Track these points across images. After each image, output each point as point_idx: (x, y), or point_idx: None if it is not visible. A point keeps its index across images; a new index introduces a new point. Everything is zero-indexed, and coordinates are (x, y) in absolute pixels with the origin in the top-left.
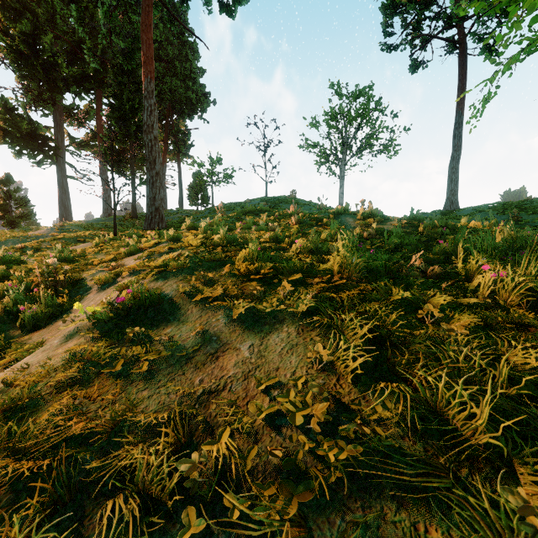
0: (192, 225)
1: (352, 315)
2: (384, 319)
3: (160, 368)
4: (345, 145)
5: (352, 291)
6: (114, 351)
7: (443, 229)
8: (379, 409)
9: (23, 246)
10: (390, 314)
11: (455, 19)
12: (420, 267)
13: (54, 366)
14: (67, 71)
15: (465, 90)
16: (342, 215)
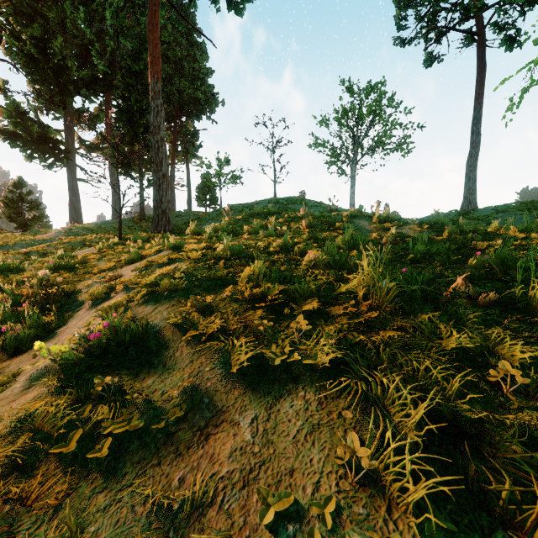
0: (196, 230)
1: (398, 382)
2: (443, 385)
3: (129, 449)
4: (357, 144)
5: (387, 330)
6: (77, 413)
7: (473, 235)
8: None
9: (28, 251)
10: (451, 378)
11: (473, 9)
12: (468, 292)
13: None
14: (77, 74)
15: (484, 84)
16: (356, 218)
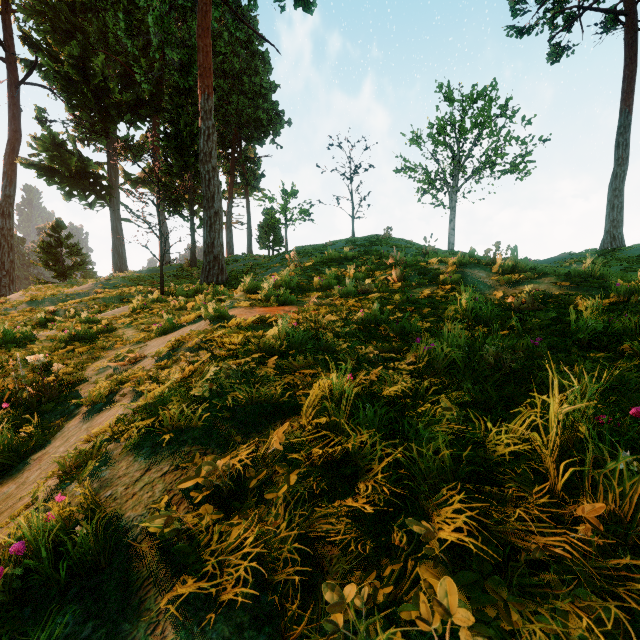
0: (250, 286)
1: None
2: None
3: None
4: (458, 166)
5: None
6: None
7: None
8: None
9: (55, 309)
10: None
11: None
12: None
13: None
14: (120, 96)
15: (634, 79)
16: (467, 267)
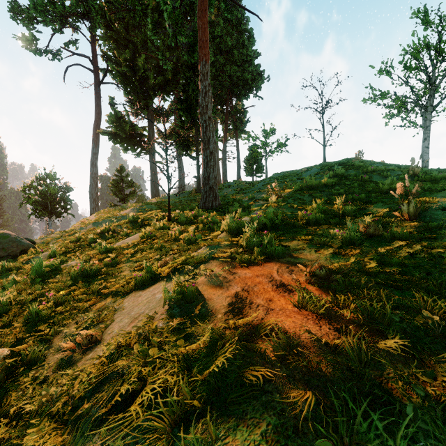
0: (233, 227)
1: None
2: None
3: None
4: (433, 86)
5: None
6: None
7: None
8: None
9: (101, 231)
10: None
11: None
12: None
13: None
14: (154, 80)
15: None
16: None
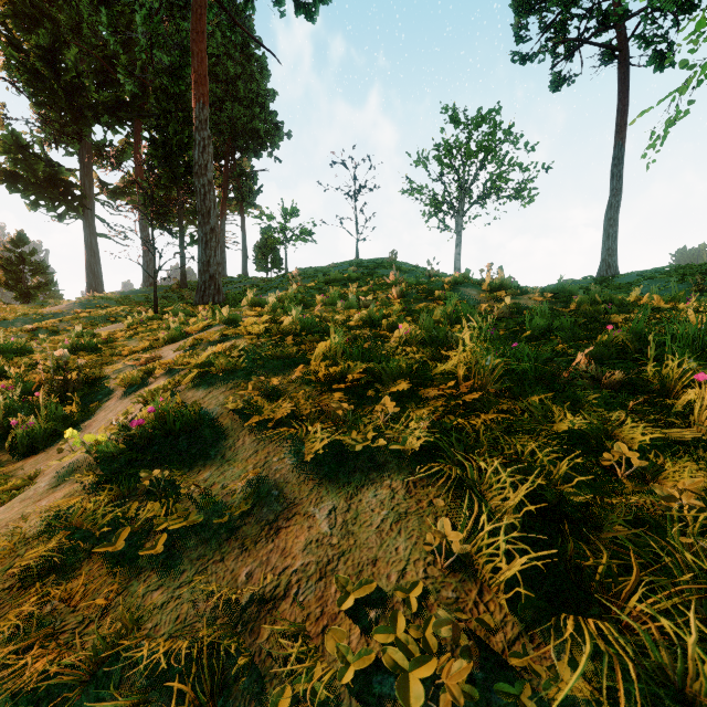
0: (256, 300)
1: (497, 465)
2: (549, 469)
3: (186, 546)
4: (463, 190)
5: (490, 413)
6: (121, 510)
7: (607, 306)
8: (564, 671)
9: (34, 328)
10: (558, 462)
11: (613, 17)
12: (590, 371)
13: (27, 534)
14: (97, 95)
15: (627, 113)
16: (461, 285)
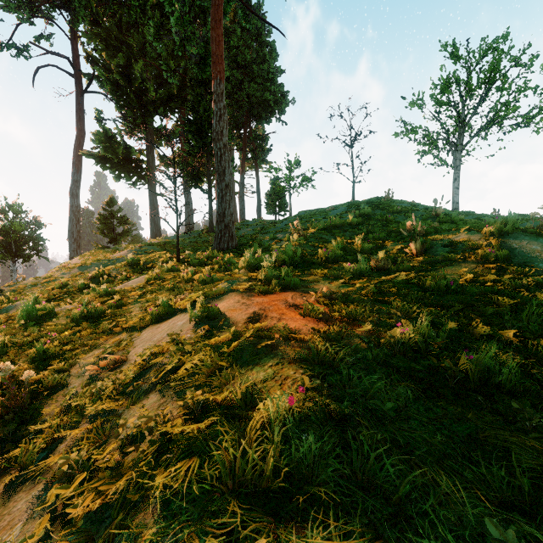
0: (251, 263)
1: None
2: None
3: None
4: (462, 124)
5: None
6: None
7: None
8: None
9: (93, 275)
10: None
11: None
12: None
13: None
14: (154, 93)
15: None
16: (510, 236)
